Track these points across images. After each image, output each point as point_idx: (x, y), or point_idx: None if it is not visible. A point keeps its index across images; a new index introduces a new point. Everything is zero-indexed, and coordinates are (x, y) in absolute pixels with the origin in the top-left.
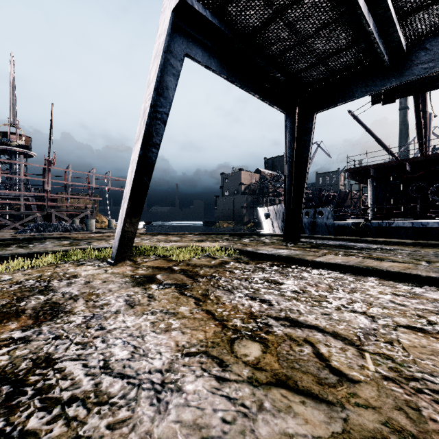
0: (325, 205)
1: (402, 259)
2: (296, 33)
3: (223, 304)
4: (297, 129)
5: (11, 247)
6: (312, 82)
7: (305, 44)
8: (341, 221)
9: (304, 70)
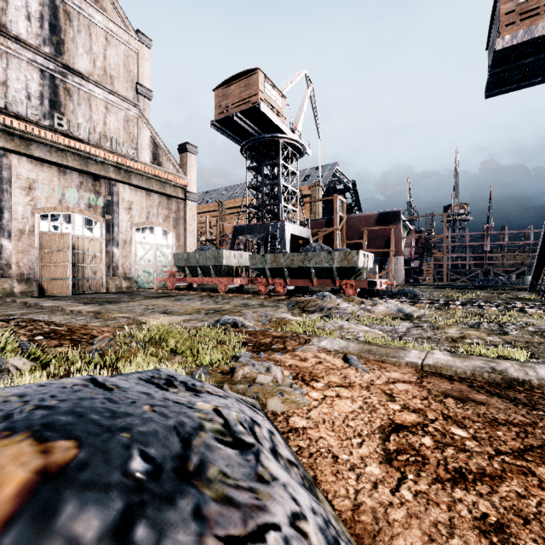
0: None
1: None
2: None
3: None
4: None
5: None
6: None
7: None
8: None
9: None
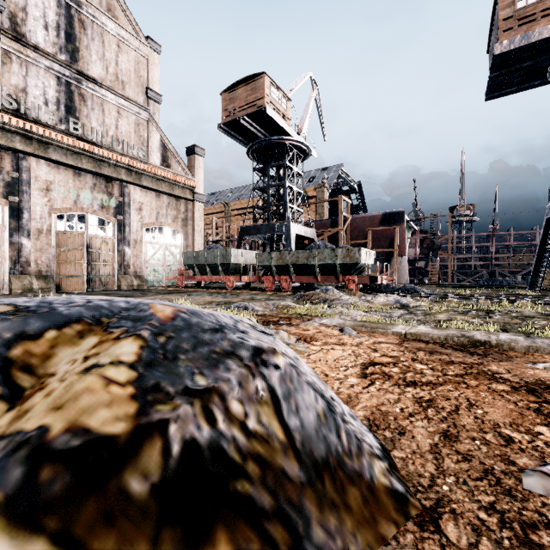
0: None
1: None
2: None
3: (545, 292)
4: None
5: None
6: None
7: None
8: None
9: None
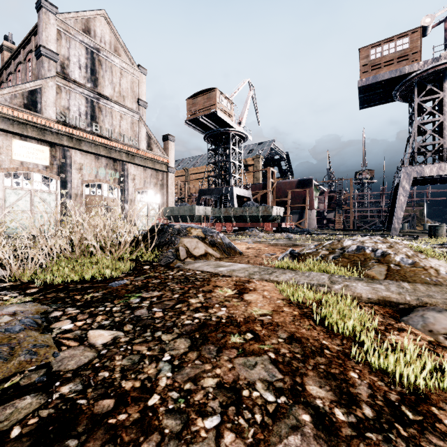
0: None
1: None
2: None
3: None
4: None
5: None
6: None
7: None
8: None
9: None
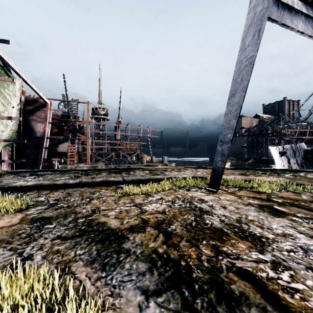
0: None
1: None
2: None
3: None
4: None
5: (123, 174)
6: None
7: None
8: None
9: None
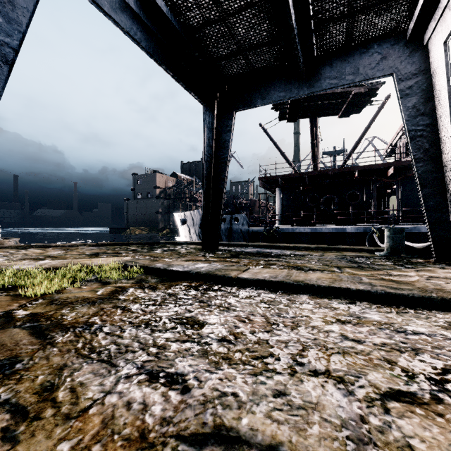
0: (240, 212)
1: (318, 266)
2: (217, 3)
3: (82, 418)
4: (216, 126)
5: None
6: (232, 76)
7: (226, 24)
8: (254, 227)
9: (225, 59)
